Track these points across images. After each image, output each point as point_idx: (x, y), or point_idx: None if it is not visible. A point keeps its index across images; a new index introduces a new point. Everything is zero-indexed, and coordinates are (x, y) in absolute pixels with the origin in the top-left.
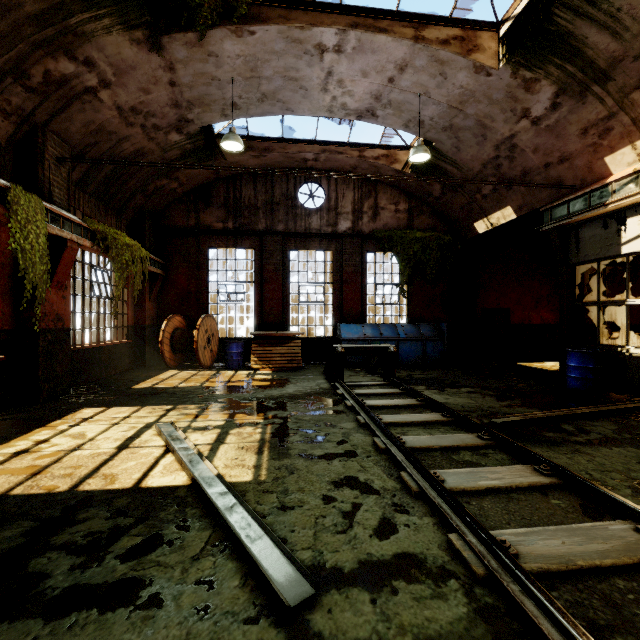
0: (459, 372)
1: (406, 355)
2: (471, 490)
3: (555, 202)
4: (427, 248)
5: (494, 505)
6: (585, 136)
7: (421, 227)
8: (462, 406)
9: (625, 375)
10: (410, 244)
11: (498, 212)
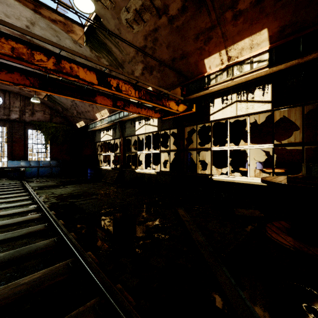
0: (62, 177)
1: (43, 173)
2: (0, 198)
3: (90, 123)
4: (58, 130)
5: (3, 199)
6: (90, 107)
7: (57, 122)
8: (39, 186)
9: (101, 174)
10: (50, 128)
11: (81, 122)
